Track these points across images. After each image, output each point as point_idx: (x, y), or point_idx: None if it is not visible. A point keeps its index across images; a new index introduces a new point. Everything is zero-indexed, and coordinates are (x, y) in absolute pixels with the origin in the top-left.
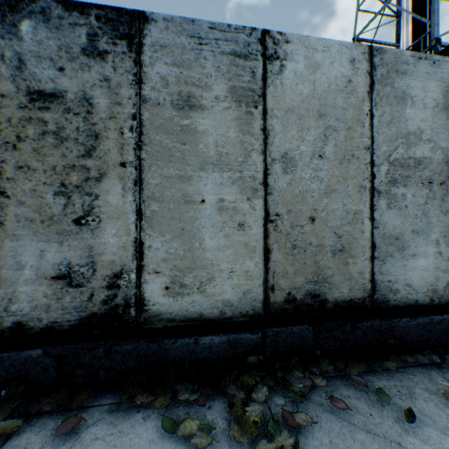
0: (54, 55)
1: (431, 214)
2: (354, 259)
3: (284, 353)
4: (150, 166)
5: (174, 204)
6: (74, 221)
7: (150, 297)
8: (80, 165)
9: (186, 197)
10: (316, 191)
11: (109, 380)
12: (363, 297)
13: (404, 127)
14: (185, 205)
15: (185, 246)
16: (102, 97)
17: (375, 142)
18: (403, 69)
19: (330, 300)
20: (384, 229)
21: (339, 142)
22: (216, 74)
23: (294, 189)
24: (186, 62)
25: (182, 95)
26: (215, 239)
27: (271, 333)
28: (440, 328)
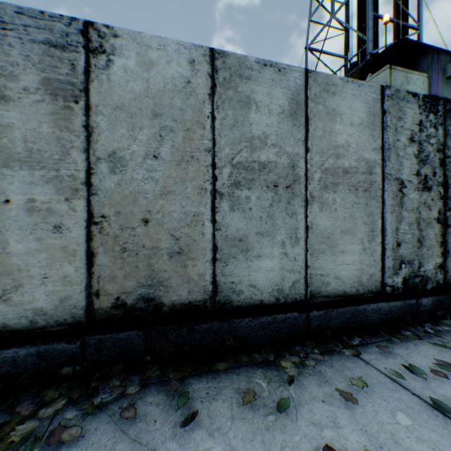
0: None
1: (277, 216)
2: (194, 261)
3: (109, 361)
4: None
5: None
6: None
7: None
8: None
9: None
10: (150, 192)
11: None
12: (204, 299)
13: (249, 131)
14: None
15: None
16: None
17: (218, 144)
18: (247, 74)
19: (167, 304)
20: (228, 231)
21: (177, 143)
22: (26, 64)
23: (124, 189)
24: None
25: None
26: (24, 243)
27: (93, 341)
28: (284, 326)
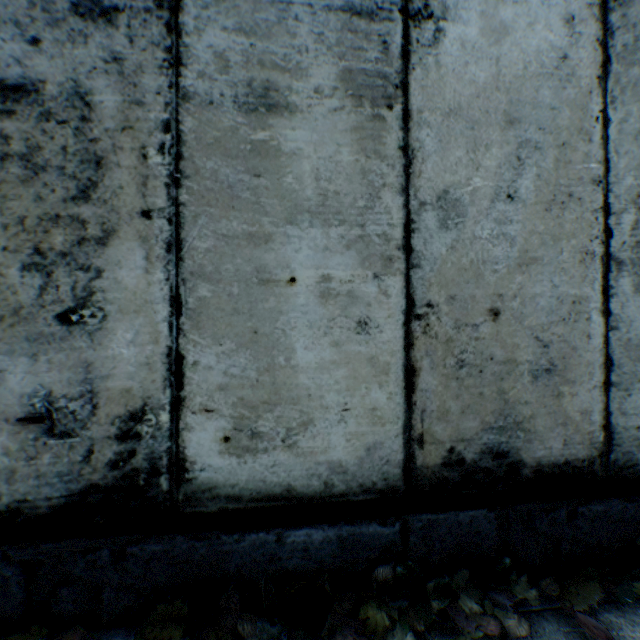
0: (22, 15)
1: None
2: (573, 386)
3: (442, 560)
4: (196, 217)
5: (239, 286)
6: (58, 317)
7: (196, 455)
8: (68, 216)
9: (261, 273)
10: (501, 261)
11: (119, 608)
12: (588, 456)
13: None
14: (260, 287)
15: (260, 363)
16: (109, 91)
17: (612, 169)
18: None
19: (528, 463)
20: (629, 332)
21: (545, 171)
22: (316, 48)
23: (460, 257)
24: (261, 26)
25: (253, 87)
26: (314, 350)
27: (418, 524)
28: None
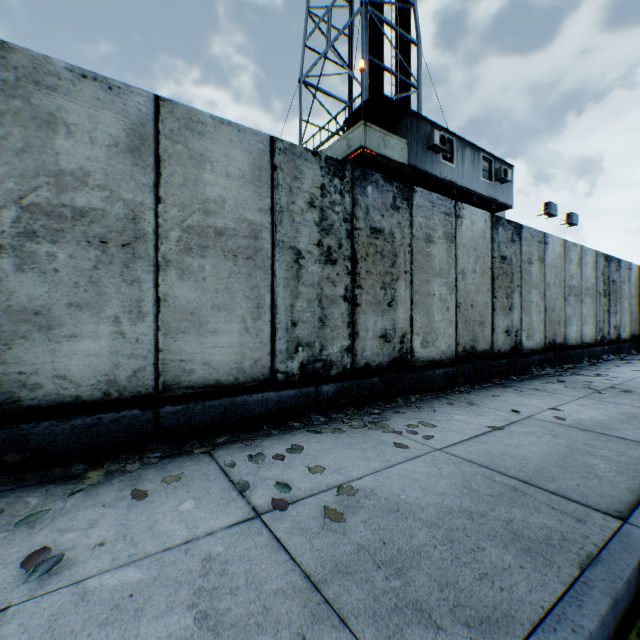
0: None
1: (107, 283)
2: None
3: None
4: None
5: None
6: None
7: None
8: None
9: None
10: None
11: None
12: None
13: (55, 162)
14: None
15: None
16: None
17: None
18: (52, 83)
19: None
20: (13, 300)
21: None
22: None
23: None
24: None
25: None
26: None
27: None
28: (117, 429)
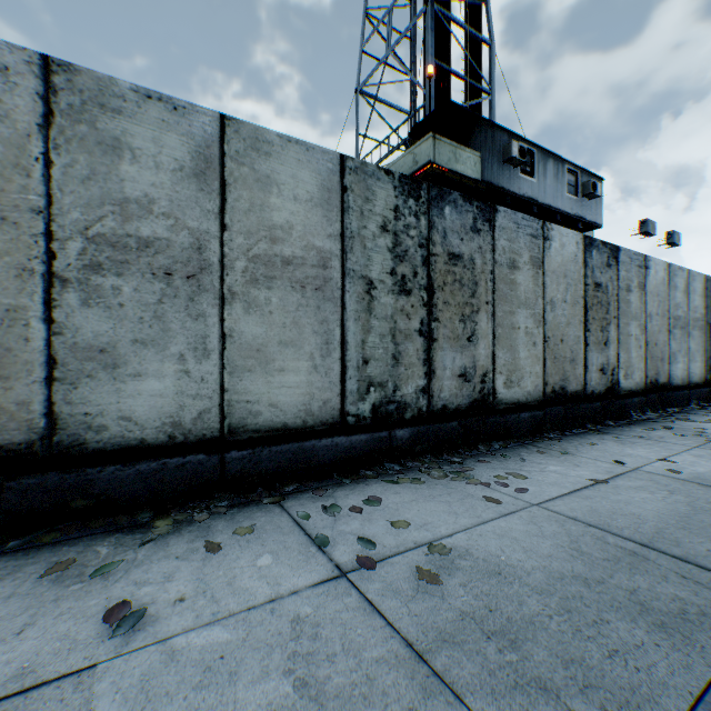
0: None
1: (172, 318)
2: (10, 382)
3: None
4: None
5: None
6: None
7: None
8: None
9: None
10: None
11: None
12: (30, 440)
13: (120, 190)
14: None
15: None
16: None
17: (58, 203)
18: (117, 106)
19: None
20: (78, 337)
21: None
22: None
23: None
24: None
25: None
26: None
27: None
28: (182, 475)
